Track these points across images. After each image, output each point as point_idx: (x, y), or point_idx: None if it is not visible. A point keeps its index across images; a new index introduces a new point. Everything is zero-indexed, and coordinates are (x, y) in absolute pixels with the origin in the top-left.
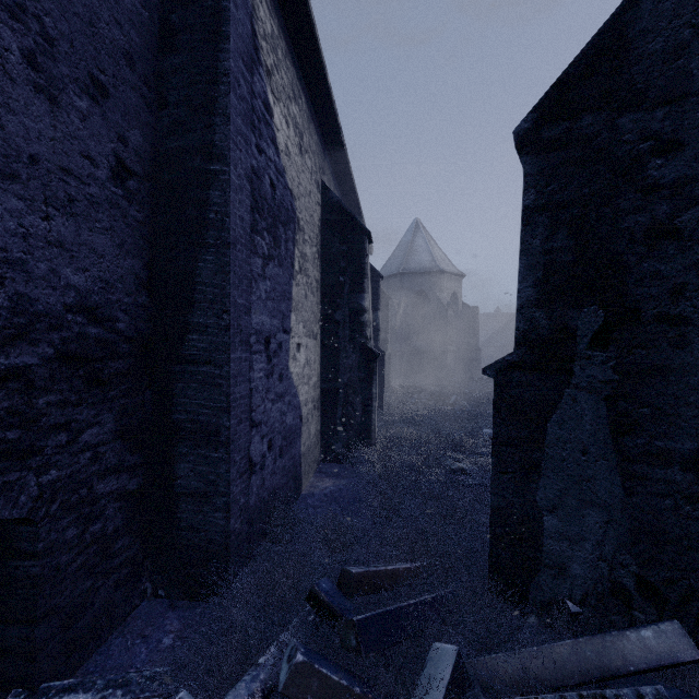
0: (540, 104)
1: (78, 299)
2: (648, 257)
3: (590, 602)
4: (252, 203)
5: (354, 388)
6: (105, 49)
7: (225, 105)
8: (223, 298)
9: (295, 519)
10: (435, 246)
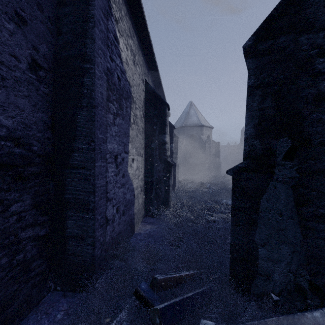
0: (257, 31)
1: (8, 133)
2: (315, 111)
3: (283, 294)
4: (107, 86)
5: (161, 180)
6: None
7: (92, 33)
8: (91, 134)
9: (130, 247)
10: (199, 113)
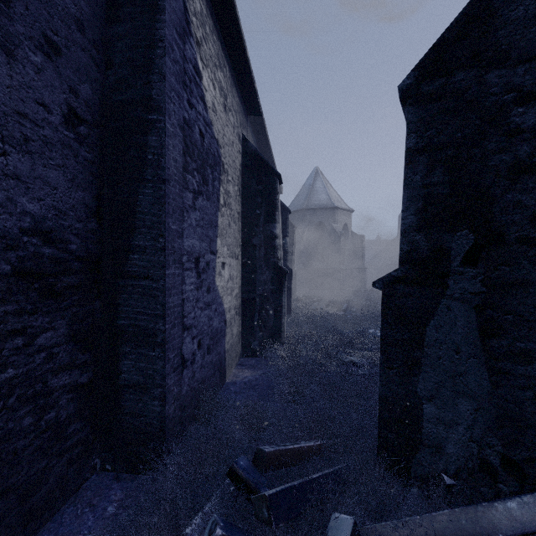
0: (420, 63)
1: (33, 224)
2: (511, 189)
3: (462, 476)
4: (184, 148)
5: (268, 298)
6: (58, 15)
7: (161, 65)
8: (159, 225)
9: (219, 404)
10: (330, 188)
